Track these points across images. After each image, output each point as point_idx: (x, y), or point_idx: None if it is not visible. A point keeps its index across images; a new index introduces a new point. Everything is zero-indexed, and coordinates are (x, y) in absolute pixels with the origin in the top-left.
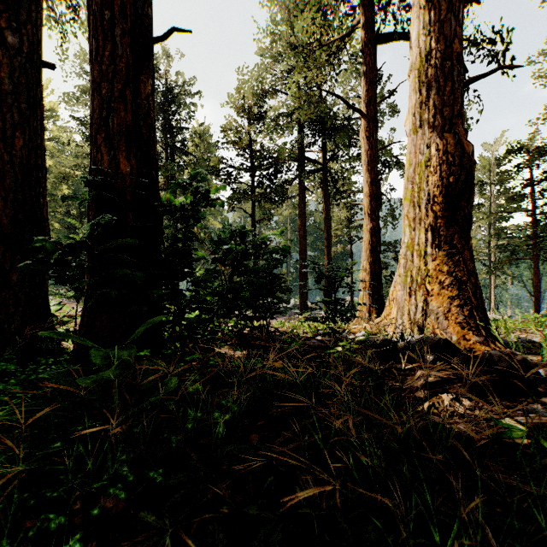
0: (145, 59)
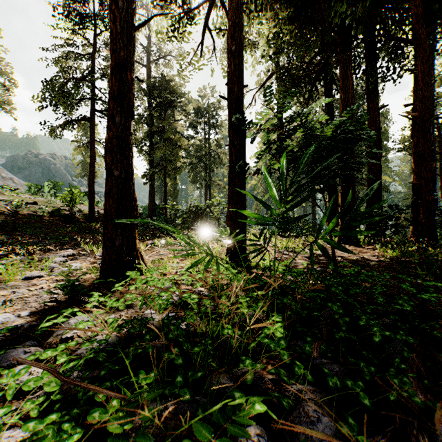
0: (432, 157)
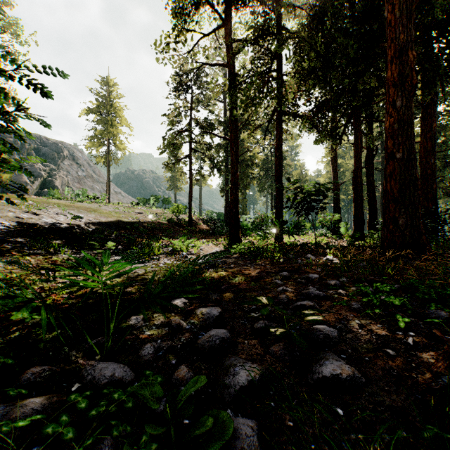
0: (433, 180)
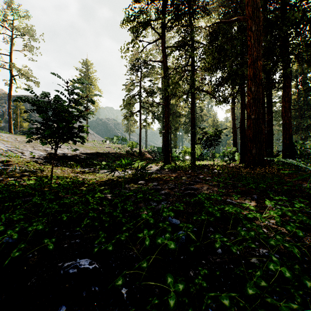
0: (290, 127)
